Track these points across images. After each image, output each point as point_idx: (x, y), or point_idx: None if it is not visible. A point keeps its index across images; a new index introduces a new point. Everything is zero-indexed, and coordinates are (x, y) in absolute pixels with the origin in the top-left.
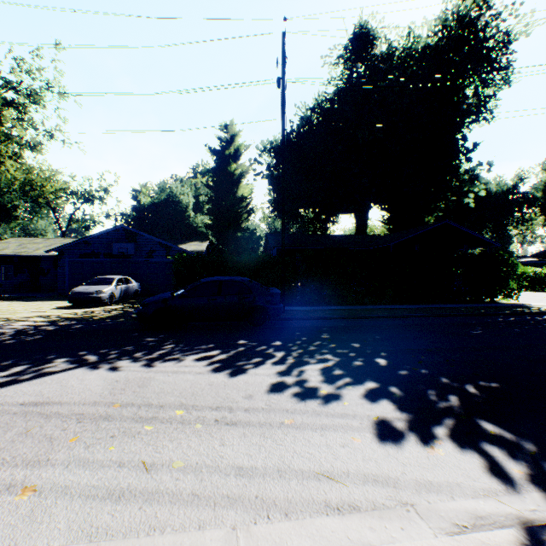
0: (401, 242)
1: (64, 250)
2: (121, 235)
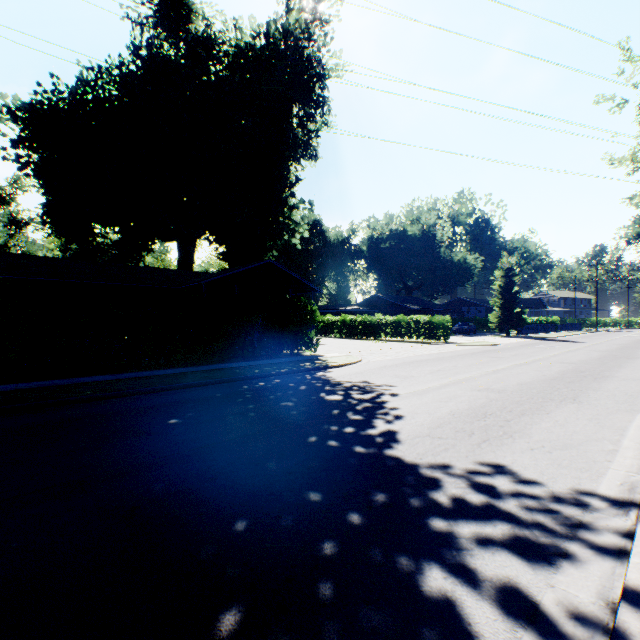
0: (217, 281)
1: None
2: None
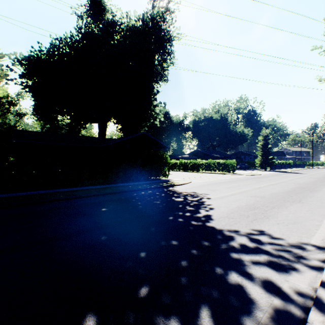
0: (118, 143)
1: None
2: None
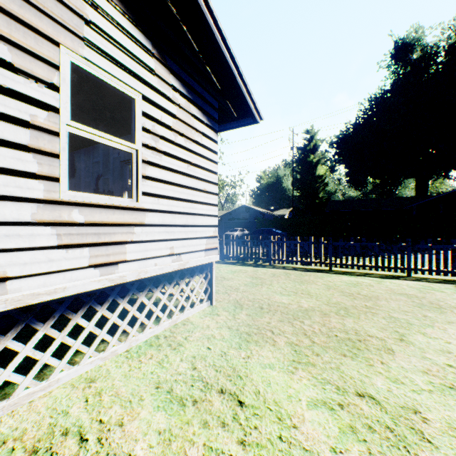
0: (423, 204)
1: (222, 217)
2: (243, 209)
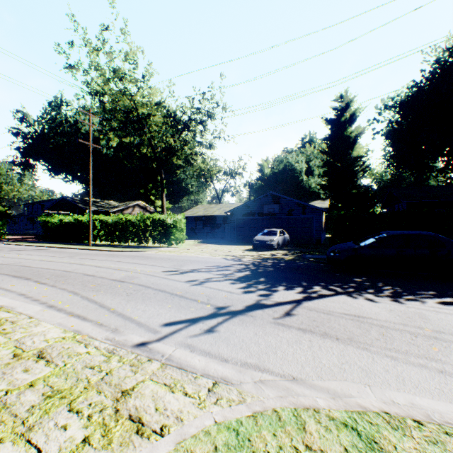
0: None
1: (233, 211)
2: (269, 199)
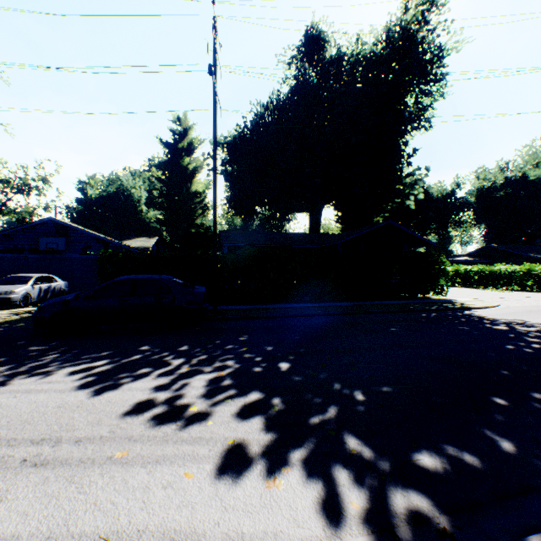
0: (348, 241)
1: None
2: (50, 229)
